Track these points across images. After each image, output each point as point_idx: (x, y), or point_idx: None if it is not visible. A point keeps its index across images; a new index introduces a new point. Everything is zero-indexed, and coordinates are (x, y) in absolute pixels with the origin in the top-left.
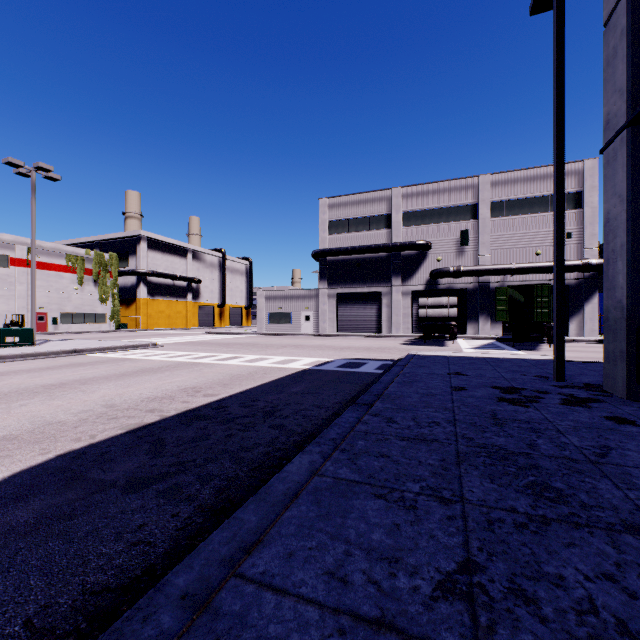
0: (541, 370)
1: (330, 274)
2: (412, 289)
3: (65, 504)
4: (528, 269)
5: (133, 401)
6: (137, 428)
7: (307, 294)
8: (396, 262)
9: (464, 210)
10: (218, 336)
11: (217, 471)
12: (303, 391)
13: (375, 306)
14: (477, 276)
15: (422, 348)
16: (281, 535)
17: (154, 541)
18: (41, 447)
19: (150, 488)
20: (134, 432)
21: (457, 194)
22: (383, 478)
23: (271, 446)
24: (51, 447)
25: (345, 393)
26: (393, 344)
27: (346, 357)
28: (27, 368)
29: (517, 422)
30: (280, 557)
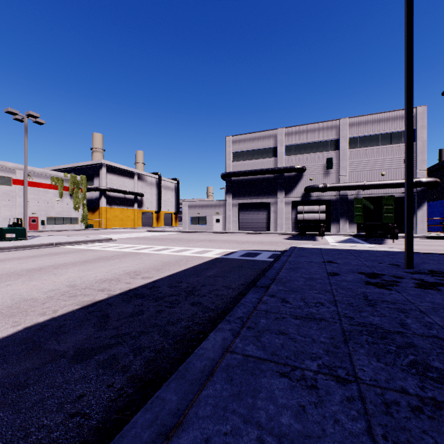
0: (392, 259)
1: (234, 189)
2: (292, 200)
3: (22, 373)
4: (376, 185)
5: (89, 282)
6: (89, 304)
7: (217, 204)
8: (280, 181)
9: (329, 144)
10: (155, 233)
11: (148, 343)
12: (215, 275)
13: (265, 212)
14: (339, 191)
15: (300, 242)
16: (198, 417)
17: (89, 413)
18: (14, 320)
19: (92, 358)
20: (87, 308)
21: (324, 132)
22: (284, 355)
23: (191, 321)
24: (22, 320)
25: (247, 276)
26: (279, 239)
27: (246, 249)
28: (18, 256)
29: (385, 303)
30: (197, 443)
